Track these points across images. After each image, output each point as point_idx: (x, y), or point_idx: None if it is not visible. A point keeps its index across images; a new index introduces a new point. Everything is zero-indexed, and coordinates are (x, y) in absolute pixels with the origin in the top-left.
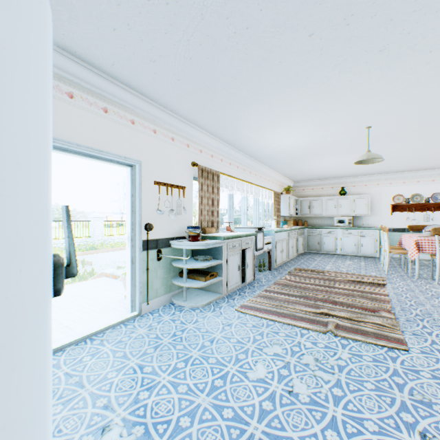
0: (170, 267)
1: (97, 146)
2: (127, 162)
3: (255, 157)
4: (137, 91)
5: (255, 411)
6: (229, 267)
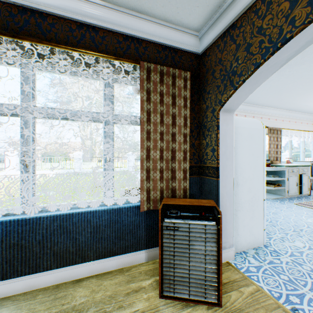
0: None
1: None
2: None
3: (311, 113)
4: None
5: (304, 226)
6: (289, 182)
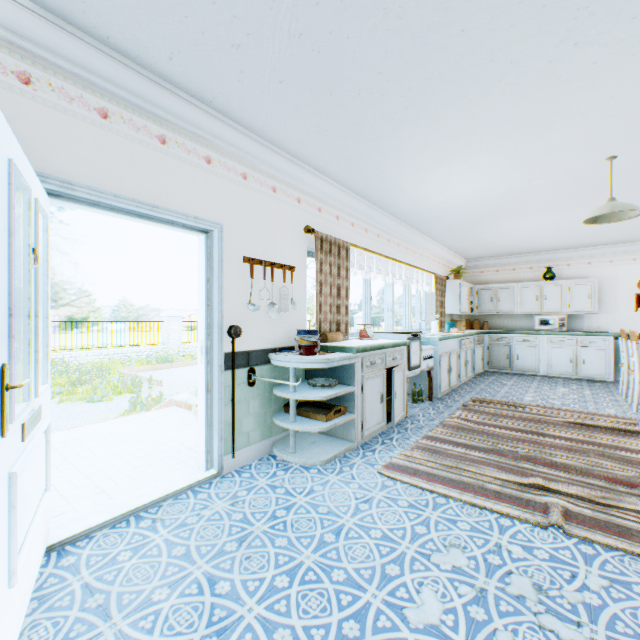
0: (269, 396)
1: (149, 199)
2: (199, 226)
3: (406, 220)
4: (215, 108)
5: None
6: (365, 397)
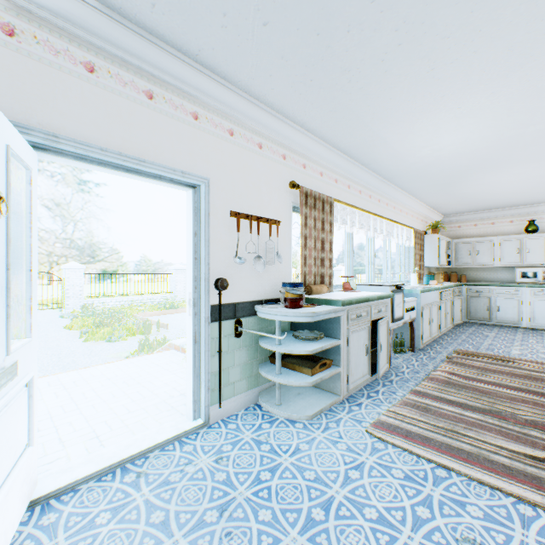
0: (255, 346)
1: (136, 153)
2: (186, 180)
3: (387, 176)
4: (201, 63)
5: None
6: (350, 350)
